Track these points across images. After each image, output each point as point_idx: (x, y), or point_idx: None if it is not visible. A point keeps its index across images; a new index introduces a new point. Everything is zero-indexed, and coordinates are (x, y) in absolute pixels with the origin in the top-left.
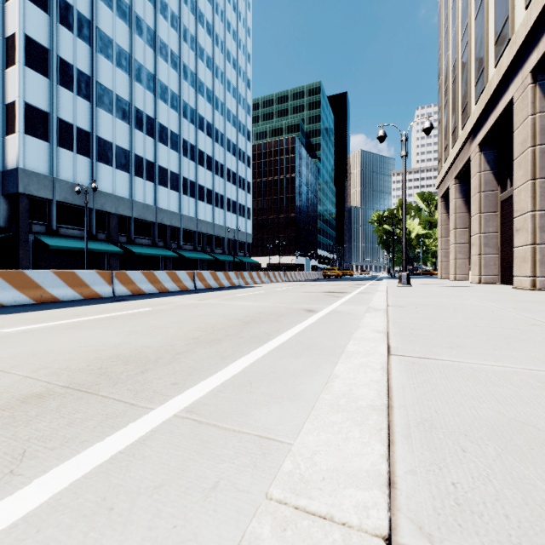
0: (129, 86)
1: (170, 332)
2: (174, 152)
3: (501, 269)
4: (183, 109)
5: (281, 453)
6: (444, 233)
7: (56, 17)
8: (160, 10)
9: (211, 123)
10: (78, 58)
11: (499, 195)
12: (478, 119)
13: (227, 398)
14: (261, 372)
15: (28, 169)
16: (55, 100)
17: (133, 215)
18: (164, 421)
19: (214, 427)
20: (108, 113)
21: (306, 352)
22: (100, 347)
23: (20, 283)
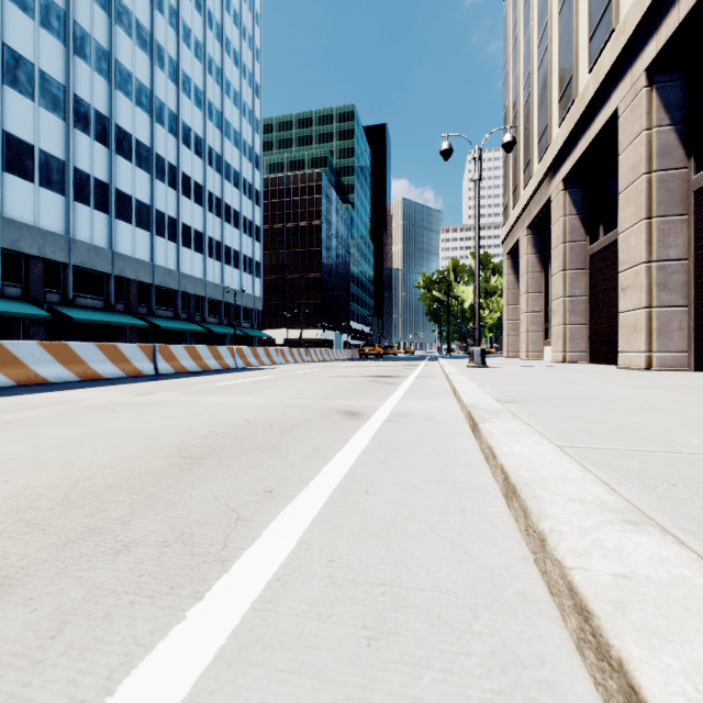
0: (63, 61)
1: None
2: (143, 171)
3: (590, 344)
4: (157, 110)
5: None
6: (512, 300)
7: None
8: None
9: (202, 138)
10: None
11: (588, 247)
12: (563, 145)
13: None
14: None
15: None
16: None
17: (71, 262)
18: None
19: None
20: (26, 97)
21: (378, 689)
22: None
23: None
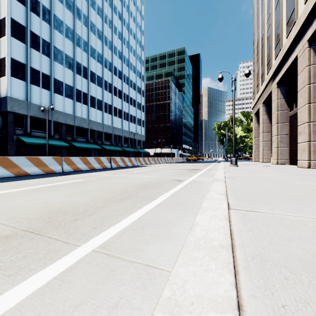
0: (72, 49)
1: (94, 194)
2: (99, 87)
3: (289, 156)
4: (104, 62)
5: (162, 278)
6: (256, 135)
7: (30, 8)
8: (91, 5)
9: (121, 71)
10: (43, 32)
11: (288, 113)
12: (276, 68)
13: (128, 238)
14: (149, 220)
15: (13, 97)
16: (29, 57)
17: (75, 124)
18: (86, 255)
19: (118, 259)
20: (60, 65)
21: (177, 206)
22: (50, 204)
23: (5, 164)
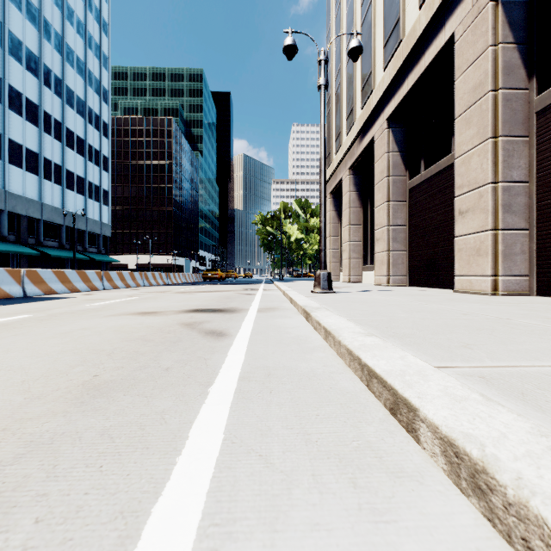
0: None
1: None
2: None
3: (409, 268)
4: None
5: None
6: (333, 232)
7: None
8: None
9: (36, 55)
10: None
11: (407, 181)
12: (389, 85)
13: None
14: None
15: None
16: None
17: None
18: None
19: None
20: None
21: None
22: None
23: None
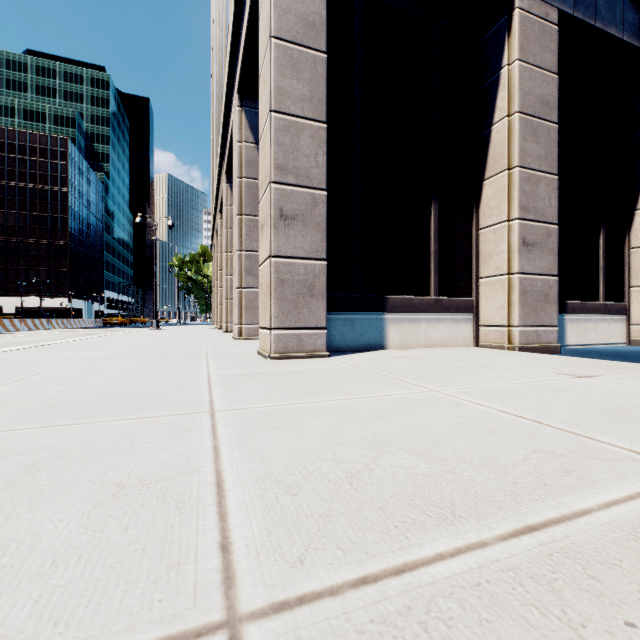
0: None
1: None
2: None
3: None
4: None
5: None
6: None
7: None
8: None
9: None
10: None
11: None
12: (214, 219)
13: None
14: None
15: None
16: None
17: None
18: None
19: None
20: None
21: None
22: None
23: None
